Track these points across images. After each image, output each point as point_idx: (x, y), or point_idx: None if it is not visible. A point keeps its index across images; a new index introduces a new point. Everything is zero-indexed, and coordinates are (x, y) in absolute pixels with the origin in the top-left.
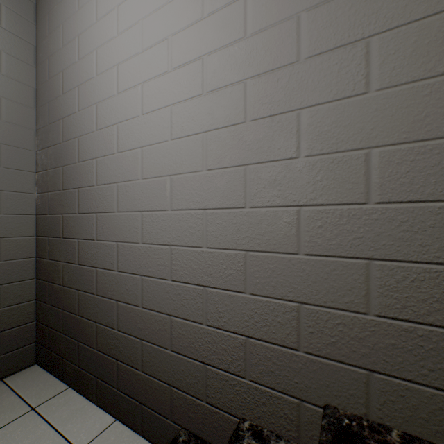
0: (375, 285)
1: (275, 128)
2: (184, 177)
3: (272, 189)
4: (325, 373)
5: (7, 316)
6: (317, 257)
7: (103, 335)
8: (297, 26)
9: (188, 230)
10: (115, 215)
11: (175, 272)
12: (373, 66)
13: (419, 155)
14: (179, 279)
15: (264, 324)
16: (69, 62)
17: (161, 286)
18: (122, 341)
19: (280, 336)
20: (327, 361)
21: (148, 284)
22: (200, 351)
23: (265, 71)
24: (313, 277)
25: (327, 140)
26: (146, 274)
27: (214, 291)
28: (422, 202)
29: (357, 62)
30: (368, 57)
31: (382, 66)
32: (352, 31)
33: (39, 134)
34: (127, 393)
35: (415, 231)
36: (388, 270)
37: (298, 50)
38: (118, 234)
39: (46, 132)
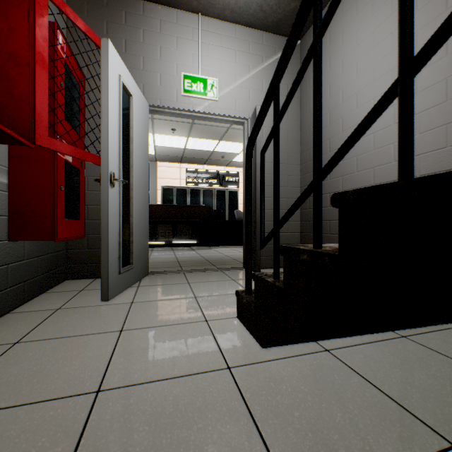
0: None
1: None
2: None
3: None
4: None
5: (290, 238)
6: None
7: None
8: None
9: None
10: (354, 174)
11: None
12: None
13: None
14: None
15: None
16: (323, 101)
17: None
18: None
19: None
20: None
21: None
22: None
23: None
24: None
25: None
26: None
27: None
28: None
29: None
30: None
31: None
32: None
33: (302, 144)
34: None
35: None
36: None
37: None
38: (356, 184)
39: (306, 142)
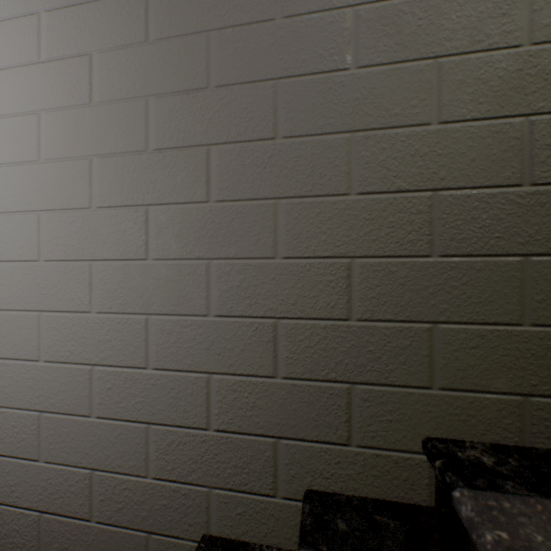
0: (153, 448)
1: (70, 275)
2: None
3: (67, 342)
4: (114, 541)
5: None
6: (107, 420)
7: None
8: (90, 169)
9: None
10: None
11: None
12: (152, 234)
13: (183, 327)
14: None
15: (59, 495)
16: None
17: None
18: None
19: (75, 507)
20: (116, 528)
21: None
22: None
23: (60, 208)
24: (104, 442)
25: (116, 299)
26: None
27: (6, 460)
28: (185, 372)
29: (140, 226)
30: (148, 225)
31: (158, 237)
32: (135, 194)
33: None
34: None
35: (180, 398)
36: (163, 433)
37: (91, 196)
38: None
39: None
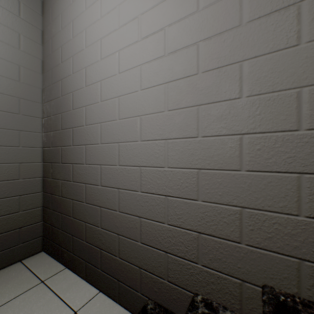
0: (305, 193)
1: (222, 77)
2: (151, 117)
3: (220, 122)
4: (262, 261)
5: (24, 217)
6: (256, 172)
7: (90, 231)
8: None
9: (153, 155)
10: (99, 146)
11: (143, 186)
12: (304, 23)
13: None
14: (146, 191)
15: (213, 223)
16: (66, 40)
17: (133, 196)
18: (104, 236)
19: (226, 232)
20: (265, 251)
21: (123, 195)
22: (162, 243)
23: (214, 35)
24: (253, 188)
25: (265, 83)
26: (121, 187)
27: (174, 199)
28: None
29: (290, 21)
30: (299, 17)
31: (311, 23)
32: None
33: (45, 91)
34: (108, 272)
35: None
36: None
37: (241, 16)
38: (101, 160)
39: (49, 90)
